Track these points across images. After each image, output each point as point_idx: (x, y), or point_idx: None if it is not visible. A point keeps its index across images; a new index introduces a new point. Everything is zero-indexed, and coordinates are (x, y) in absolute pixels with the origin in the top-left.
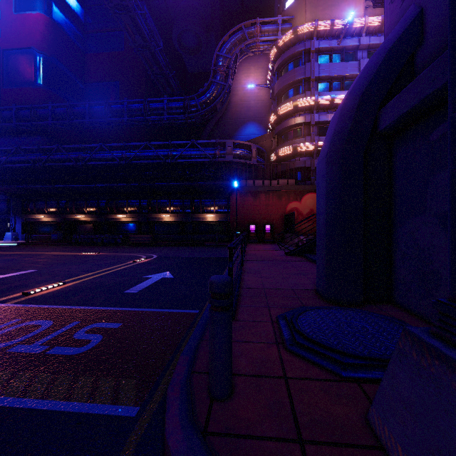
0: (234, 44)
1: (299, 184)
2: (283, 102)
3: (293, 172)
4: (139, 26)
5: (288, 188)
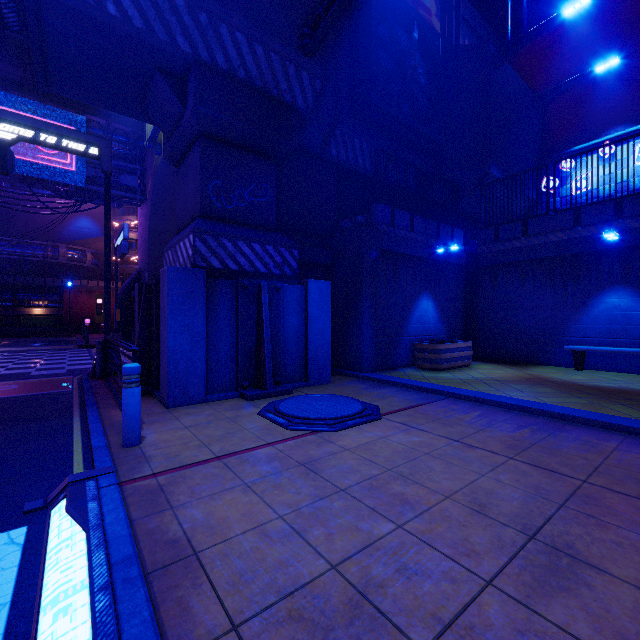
0: None
1: None
2: (119, 217)
3: (127, 276)
4: None
5: None
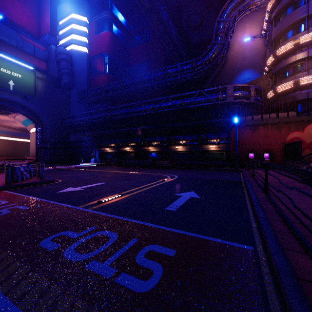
0: (233, 8)
1: (301, 115)
2: (282, 44)
3: (294, 104)
4: (161, 19)
5: (289, 119)
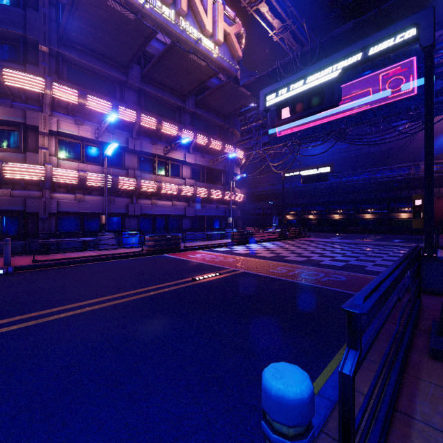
0: None
1: None
2: None
3: None
4: None
5: None
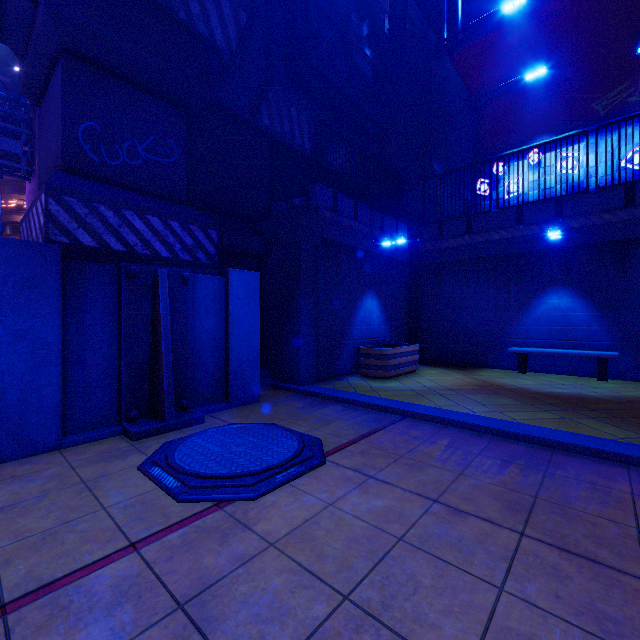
0: None
1: None
2: (7, 196)
3: None
4: None
5: None
